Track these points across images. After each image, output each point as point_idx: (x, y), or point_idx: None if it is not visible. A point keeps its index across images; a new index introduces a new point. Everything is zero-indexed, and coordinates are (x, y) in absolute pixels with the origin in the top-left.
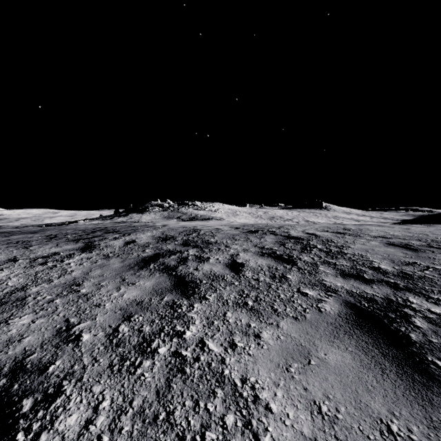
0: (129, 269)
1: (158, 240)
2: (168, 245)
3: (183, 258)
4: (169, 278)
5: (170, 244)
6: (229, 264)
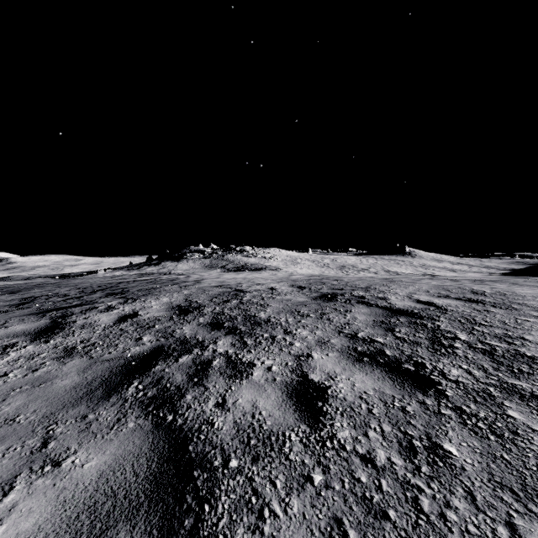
0: (80, 399)
1: (174, 314)
2: (185, 326)
3: (202, 365)
4: (150, 441)
5: (190, 323)
6: (294, 387)
